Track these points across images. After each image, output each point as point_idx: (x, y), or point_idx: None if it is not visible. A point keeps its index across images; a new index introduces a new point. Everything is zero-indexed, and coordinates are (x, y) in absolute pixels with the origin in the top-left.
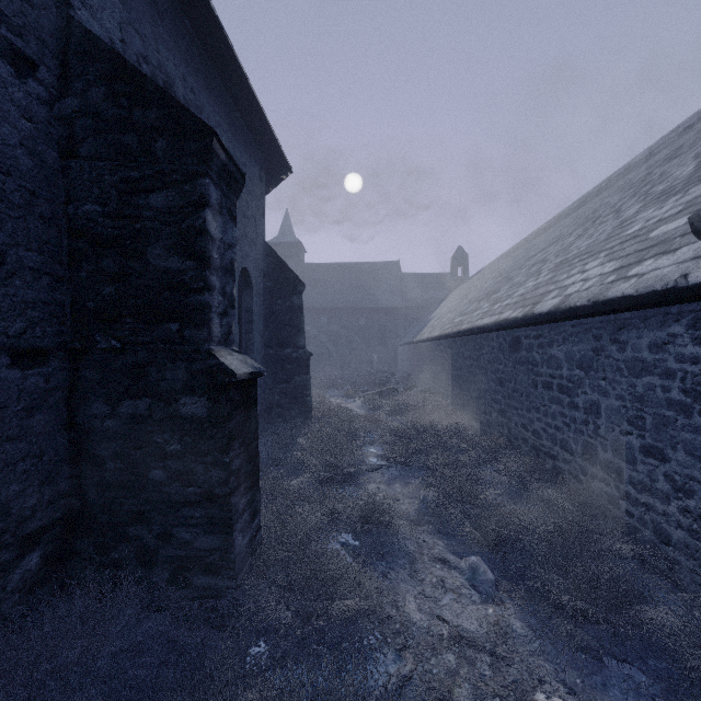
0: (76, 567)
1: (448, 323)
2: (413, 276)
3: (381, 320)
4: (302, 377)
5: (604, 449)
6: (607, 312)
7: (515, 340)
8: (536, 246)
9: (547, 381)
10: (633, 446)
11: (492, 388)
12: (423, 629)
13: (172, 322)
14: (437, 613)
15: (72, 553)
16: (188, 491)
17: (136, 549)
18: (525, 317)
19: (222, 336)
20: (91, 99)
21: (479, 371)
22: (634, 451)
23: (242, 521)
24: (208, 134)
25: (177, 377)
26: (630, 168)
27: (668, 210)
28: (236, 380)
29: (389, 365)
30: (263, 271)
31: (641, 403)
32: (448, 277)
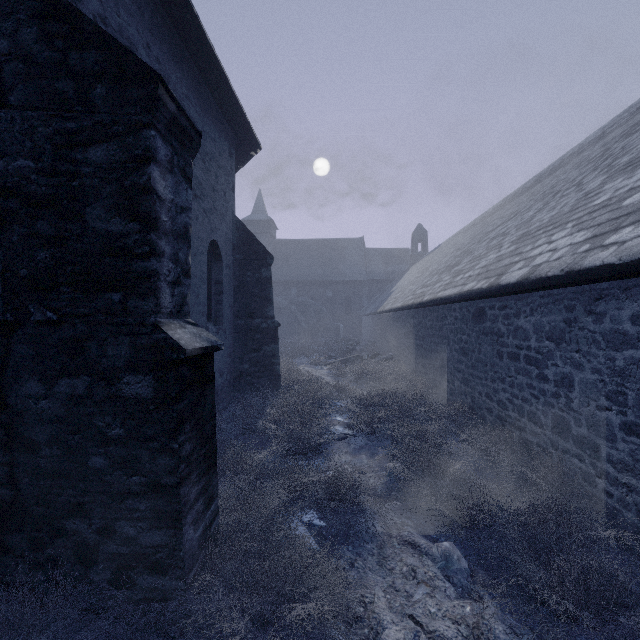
0: (7, 565)
1: (410, 295)
2: (376, 251)
3: (347, 292)
4: (271, 346)
5: (577, 424)
6: (582, 282)
7: (479, 310)
8: (493, 222)
9: (513, 352)
10: (612, 422)
11: (455, 357)
12: (395, 635)
13: (114, 291)
14: (409, 613)
15: (3, 549)
16: (132, 480)
17: (74, 545)
18: (490, 288)
19: (174, 307)
20: (22, 40)
21: (441, 341)
22: (614, 428)
23: (194, 512)
24: (153, 79)
25: (120, 353)
26: (583, 147)
27: (639, 179)
28: (185, 356)
29: (354, 333)
30: (233, 244)
31: (621, 378)
32: (408, 252)
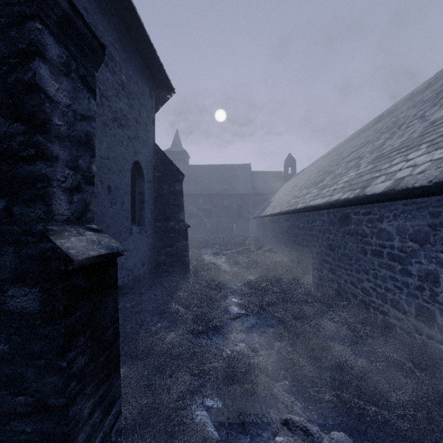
0: None
1: (285, 204)
2: (259, 173)
3: (238, 202)
4: (182, 242)
5: None
6: None
7: (344, 216)
8: (346, 151)
9: (376, 250)
10: None
11: (323, 251)
12: None
13: None
14: None
15: None
16: (18, 400)
17: None
18: (356, 197)
19: (73, 214)
20: None
21: (311, 238)
22: None
23: (88, 427)
24: None
25: (4, 263)
26: (413, 95)
27: None
28: (73, 268)
29: (243, 231)
30: (153, 164)
31: None
32: (282, 174)
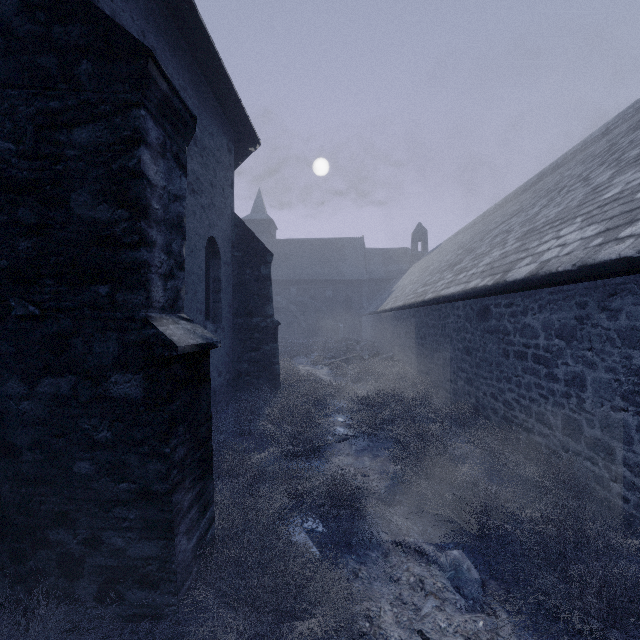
0: None
1: (411, 294)
2: (376, 251)
3: (347, 291)
4: (270, 345)
5: (590, 425)
6: (595, 277)
7: (483, 308)
8: (495, 220)
9: (520, 351)
10: (628, 424)
11: (458, 356)
12: None
13: (101, 284)
14: (418, 628)
15: None
16: (121, 487)
17: (58, 557)
18: (496, 284)
19: (167, 302)
20: (1, 12)
21: (444, 340)
22: (630, 430)
23: (188, 521)
24: (143, 54)
25: (107, 350)
26: (586, 144)
27: None
28: (177, 354)
29: (354, 333)
30: (231, 241)
31: (639, 377)
32: (408, 252)
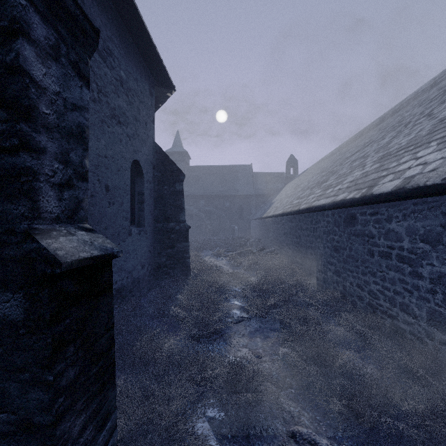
0: None
1: (288, 204)
2: (261, 174)
3: (240, 203)
4: (183, 244)
5: None
6: None
7: (350, 216)
8: (349, 151)
9: (384, 251)
10: None
11: (327, 253)
12: None
13: None
14: None
15: None
16: None
17: None
18: (363, 197)
19: (63, 212)
20: None
21: (315, 240)
22: None
23: None
24: None
25: None
26: (418, 94)
27: None
28: (61, 271)
29: (245, 233)
30: (153, 164)
31: None
32: (284, 175)
